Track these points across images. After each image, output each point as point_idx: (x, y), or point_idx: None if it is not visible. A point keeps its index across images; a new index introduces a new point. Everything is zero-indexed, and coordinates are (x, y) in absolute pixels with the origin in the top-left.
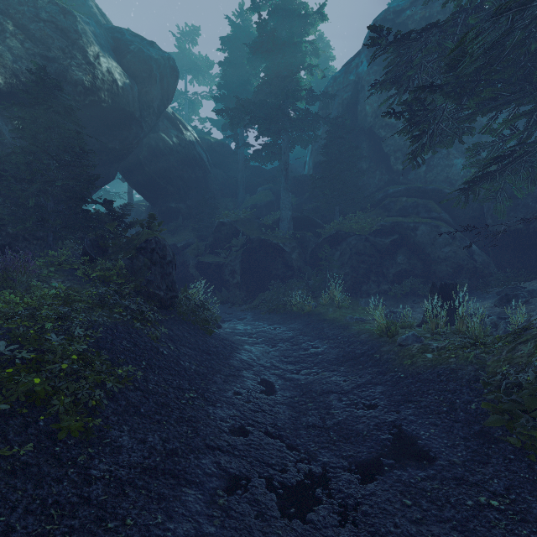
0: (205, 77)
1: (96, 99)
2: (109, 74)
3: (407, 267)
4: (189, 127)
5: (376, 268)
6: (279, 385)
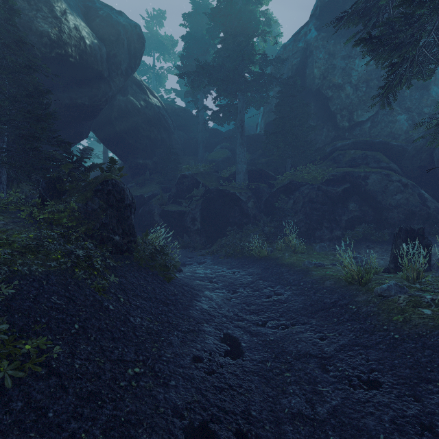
0: (170, 54)
1: (62, 52)
2: (76, 31)
3: (359, 214)
4: (155, 94)
5: (328, 215)
6: (245, 342)
